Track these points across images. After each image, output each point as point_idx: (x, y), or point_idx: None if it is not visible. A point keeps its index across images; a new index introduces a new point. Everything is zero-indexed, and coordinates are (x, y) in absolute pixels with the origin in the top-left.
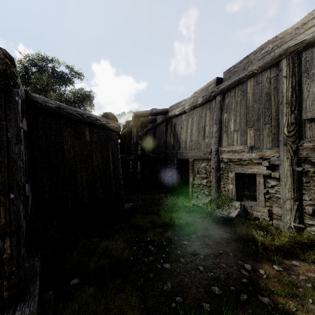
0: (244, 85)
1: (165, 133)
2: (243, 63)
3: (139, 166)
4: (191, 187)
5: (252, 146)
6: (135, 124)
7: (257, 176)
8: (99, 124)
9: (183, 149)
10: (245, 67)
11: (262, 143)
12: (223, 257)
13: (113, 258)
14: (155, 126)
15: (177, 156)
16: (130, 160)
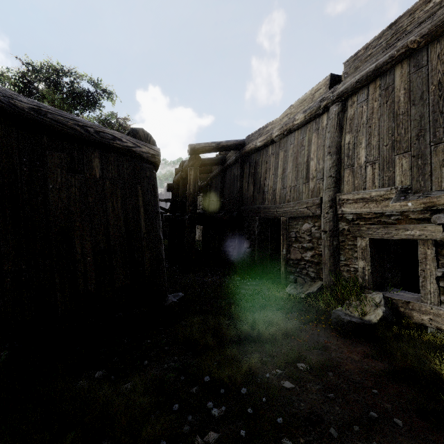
0: (387, 77)
1: (240, 179)
2: (385, 38)
3: (201, 233)
4: (284, 264)
5: (406, 188)
6: (192, 164)
7: (420, 245)
8: (119, 146)
9: (269, 202)
10: (389, 43)
11: (428, 181)
12: (384, 433)
13: (119, 440)
14: (224, 170)
15: (259, 214)
16: (185, 221)
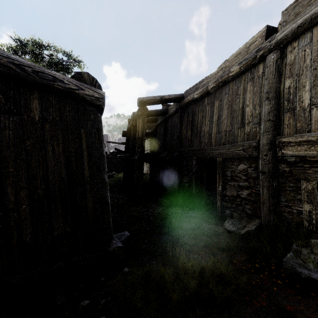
0: None
1: (179, 126)
2: None
3: (148, 168)
4: (220, 199)
5: None
6: (141, 113)
7: None
8: (60, 88)
9: (205, 145)
10: None
11: None
12: None
13: None
14: (167, 119)
15: (196, 155)
16: (135, 160)
